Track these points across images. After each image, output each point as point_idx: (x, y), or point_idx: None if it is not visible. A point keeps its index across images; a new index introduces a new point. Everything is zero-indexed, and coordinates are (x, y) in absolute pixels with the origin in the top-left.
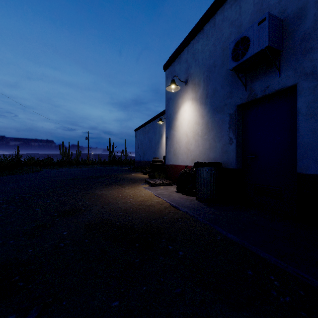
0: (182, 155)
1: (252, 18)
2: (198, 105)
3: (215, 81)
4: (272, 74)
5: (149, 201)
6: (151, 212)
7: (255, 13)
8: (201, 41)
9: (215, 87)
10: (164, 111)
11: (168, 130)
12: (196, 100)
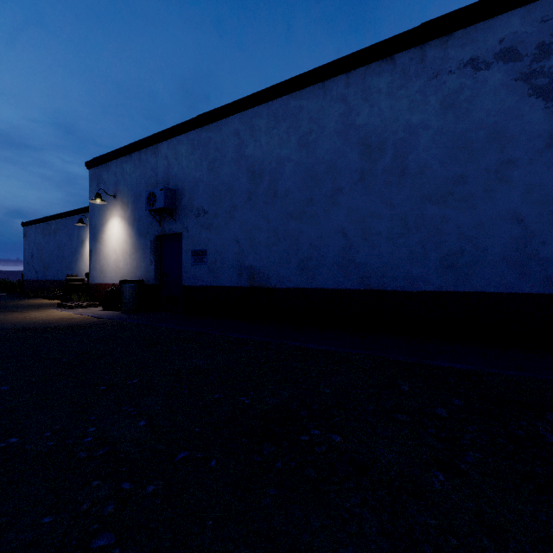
0: (111, 273)
1: (164, 176)
2: (127, 225)
3: (141, 209)
4: (173, 221)
5: (70, 317)
6: (74, 322)
7: (165, 173)
8: (130, 165)
9: (141, 214)
10: (87, 207)
11: (93, 243)
12: (125, 219)
